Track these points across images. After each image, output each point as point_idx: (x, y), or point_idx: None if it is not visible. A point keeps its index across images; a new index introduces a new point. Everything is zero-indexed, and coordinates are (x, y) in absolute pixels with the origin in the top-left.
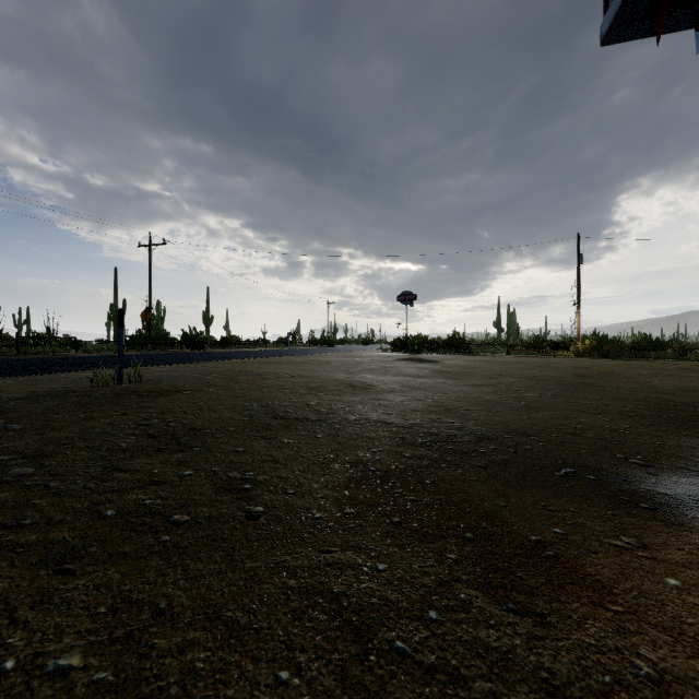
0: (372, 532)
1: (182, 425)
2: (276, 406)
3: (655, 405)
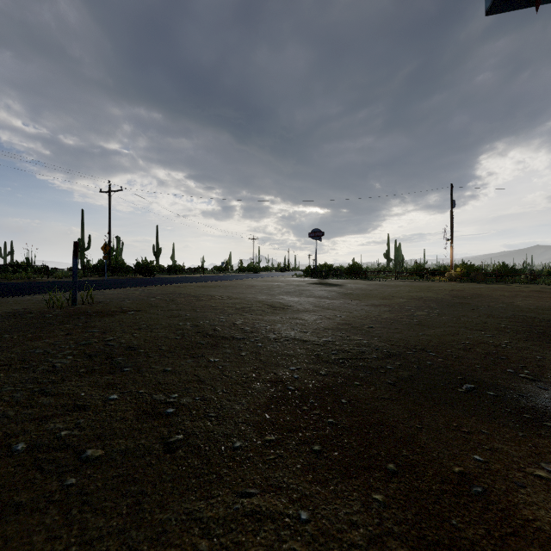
0: (293, 465)
1: (119, 344)
2: (207, 326)
3: (524, 322)
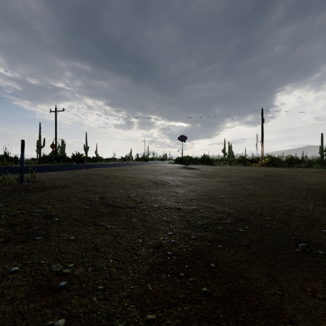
0: None
1: (41, 214)
2: (109, 198)
3: (316, 192)
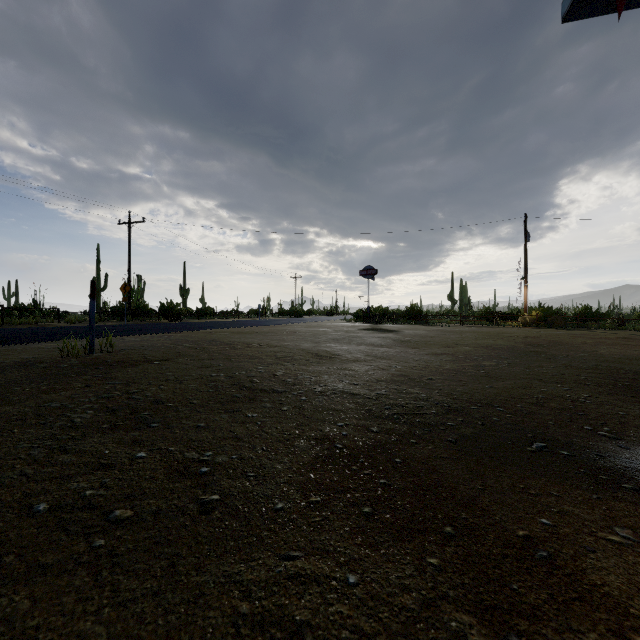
0: (341, 527)
1: (145, 397)
2: (243, 377)
3: (608, 374)
